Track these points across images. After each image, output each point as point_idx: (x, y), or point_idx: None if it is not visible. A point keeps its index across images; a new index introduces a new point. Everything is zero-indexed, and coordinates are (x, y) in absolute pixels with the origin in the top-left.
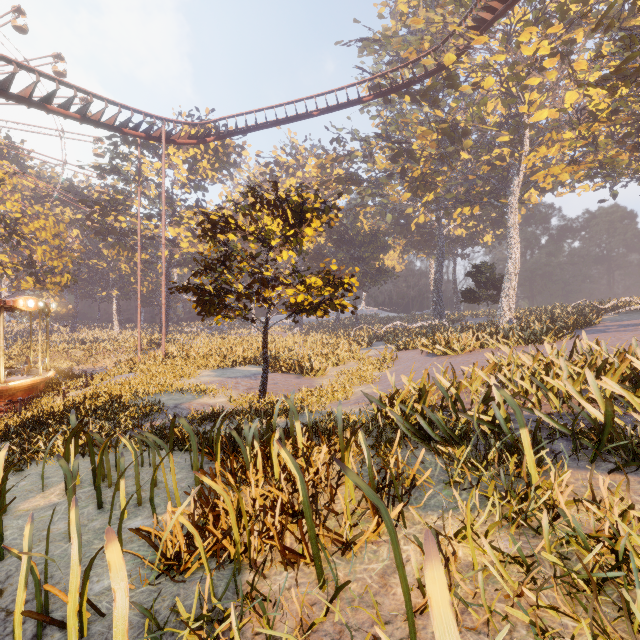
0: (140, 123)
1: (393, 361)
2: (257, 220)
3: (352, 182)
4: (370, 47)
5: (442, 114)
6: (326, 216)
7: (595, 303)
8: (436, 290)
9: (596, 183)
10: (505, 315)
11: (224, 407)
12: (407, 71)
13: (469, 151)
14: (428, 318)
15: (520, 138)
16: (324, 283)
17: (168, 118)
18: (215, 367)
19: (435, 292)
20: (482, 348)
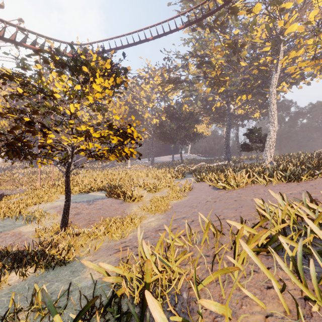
0: (35, 40)
1: (190, 190)
2: (46, 76)
3: (176, 82)
4: (187, 6)
5: (228, 37)
6: (118, 78)
7: None
8: (226, 144)
9: None
10: (268, 159)
11: (26, 239)
12: (208, 17)
13: (245, 59)
14: (222, 160)
15: (277, 48)
16: (114, 133)
17: (56, 39)
18: (75, 193)
19: (225, 145)
20: (253, 183)
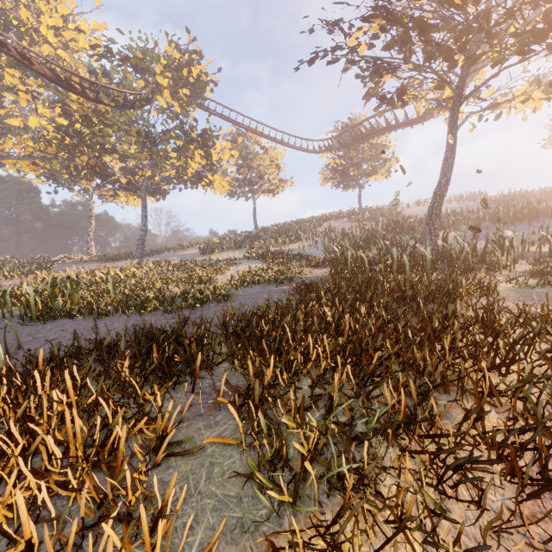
0: None
1: None
2: None
3: None
4: None
5: None
6: None
7: (41, 257)
8: None
9: (46, 181)
10: None
11: None
12: None
13: None
14: None
15: None
16: None
17: None
18: None
19: None
20: None
